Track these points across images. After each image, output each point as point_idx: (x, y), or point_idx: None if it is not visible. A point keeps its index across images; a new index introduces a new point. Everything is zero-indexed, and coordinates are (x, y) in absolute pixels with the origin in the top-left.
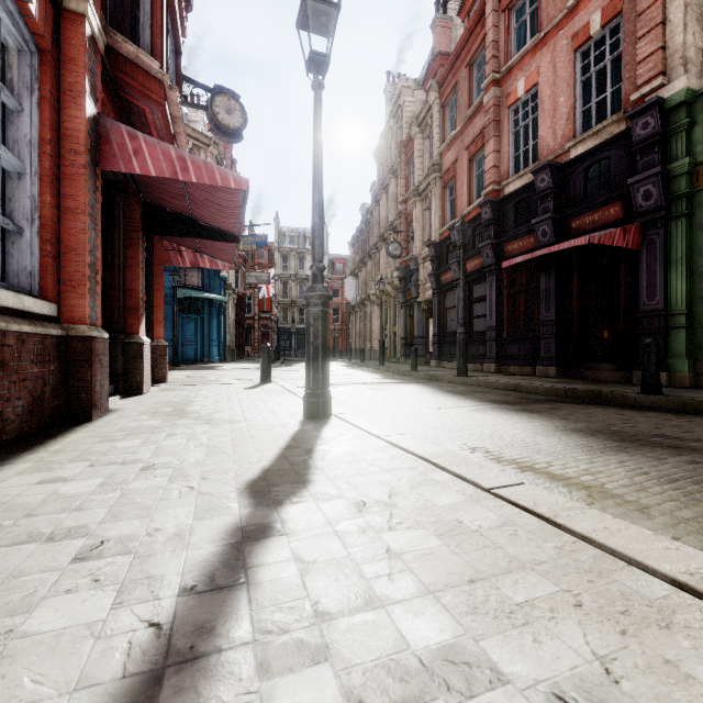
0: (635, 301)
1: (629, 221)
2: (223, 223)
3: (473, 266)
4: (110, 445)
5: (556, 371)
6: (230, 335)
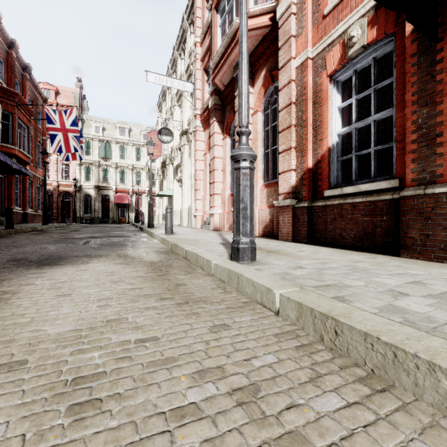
0: None
1: None
2: None
3: None
4: (308, 248)
5: None
6: None
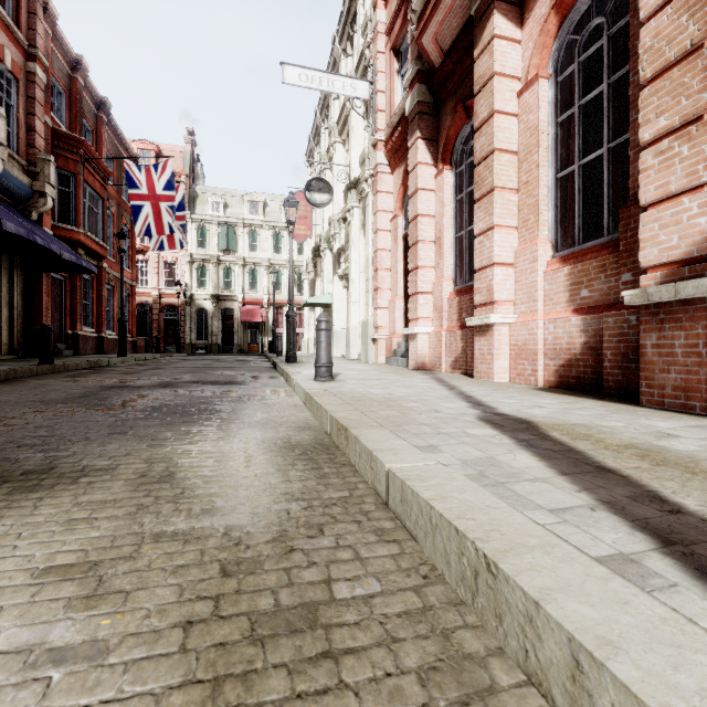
0: None
1: None
2: None
3: None
4: None
5: None
6: None
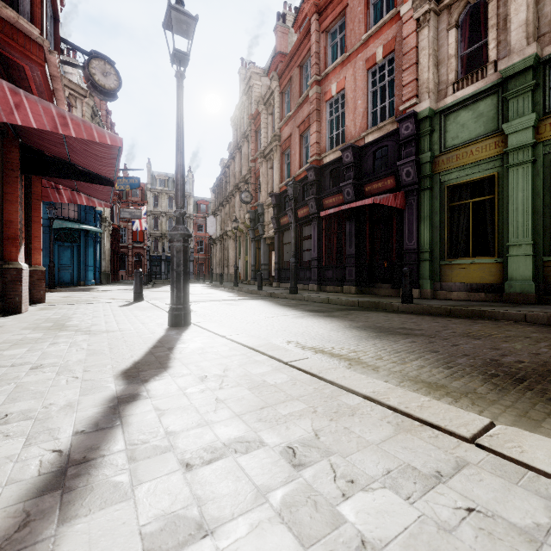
0: (402, 242)
1: (399, 189)
2: (100, 170)
3: (303, 213)
4: None
5: (356, 289)
6: (105, 261)
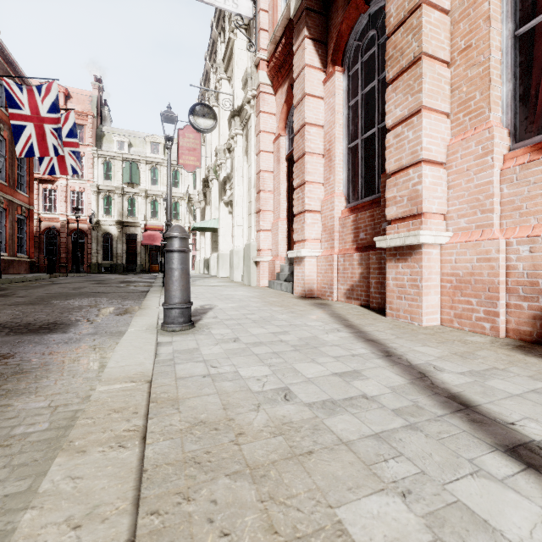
0: None
1: None
2: None
3: None
4: None
5: None
6: None
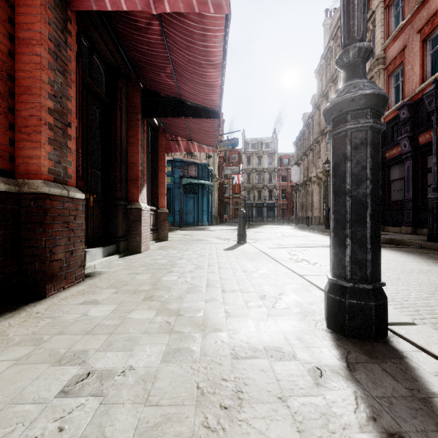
0: None
1: None
2: (205, 95)
3: (429, 137)
4: None
5: None
6: (214, 208)
